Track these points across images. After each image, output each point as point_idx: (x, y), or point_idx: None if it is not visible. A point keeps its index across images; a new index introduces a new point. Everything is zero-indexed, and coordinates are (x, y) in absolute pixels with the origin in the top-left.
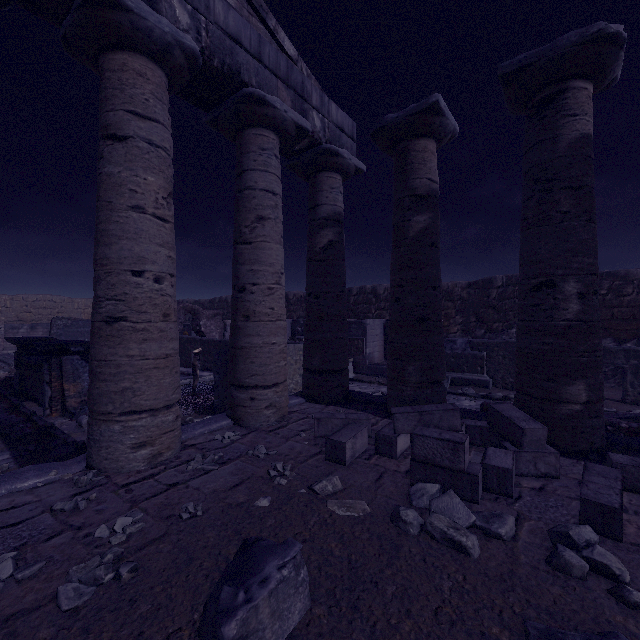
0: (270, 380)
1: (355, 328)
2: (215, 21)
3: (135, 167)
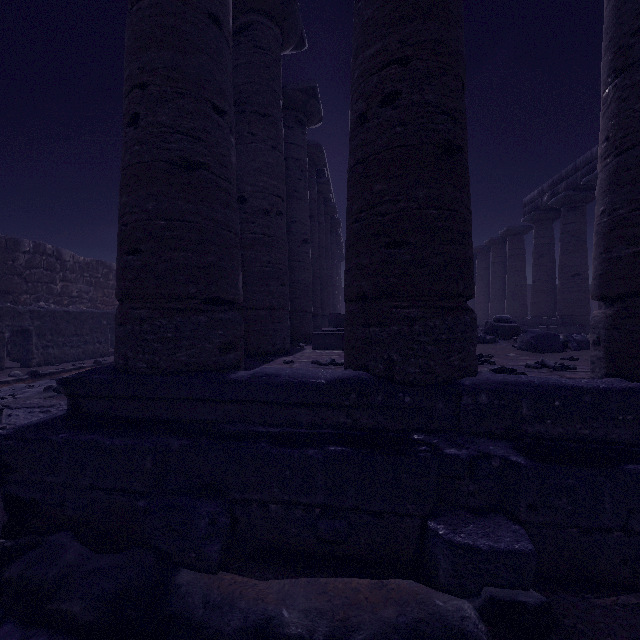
0: None
1: None
2: None
3: None
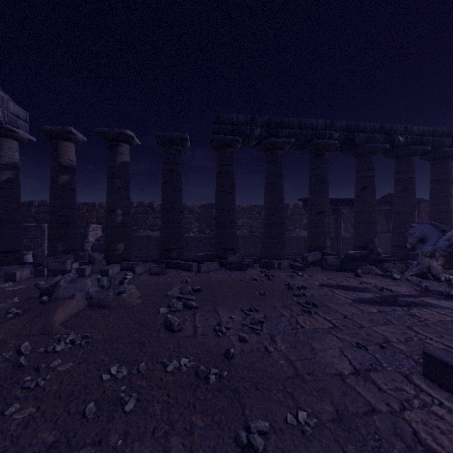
0: None
1: (35, 230)
2: None
3: None
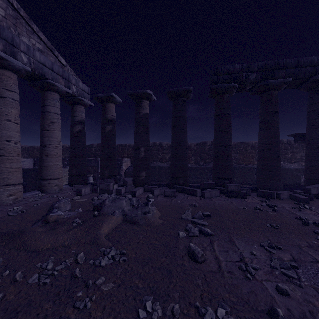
0: (56, 177)
1: (94, 162)
2: (36, 59)
3: (7, 107)
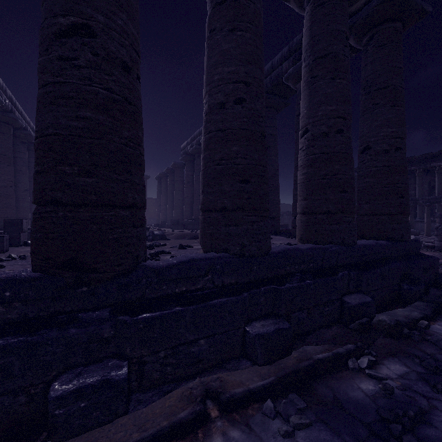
0: None
1: None
2: None
3: None
